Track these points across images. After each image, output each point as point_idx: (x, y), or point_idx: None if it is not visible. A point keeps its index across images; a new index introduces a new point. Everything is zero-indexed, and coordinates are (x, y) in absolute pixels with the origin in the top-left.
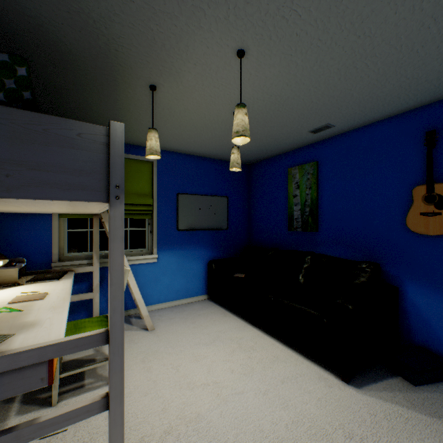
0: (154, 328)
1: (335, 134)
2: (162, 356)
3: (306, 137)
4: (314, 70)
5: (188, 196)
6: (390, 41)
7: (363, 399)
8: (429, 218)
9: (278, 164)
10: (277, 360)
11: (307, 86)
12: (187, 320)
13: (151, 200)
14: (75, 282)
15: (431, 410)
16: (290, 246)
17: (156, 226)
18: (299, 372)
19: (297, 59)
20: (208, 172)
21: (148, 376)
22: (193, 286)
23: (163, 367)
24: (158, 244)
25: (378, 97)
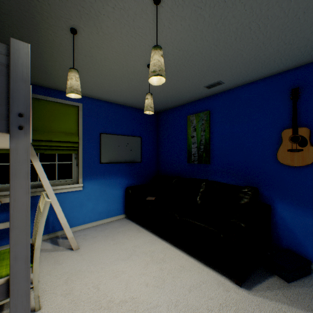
0: (78, 247)
1: (223, 90)
2: (84, 275)
3: (202, 91)
4: (217, 28)
5: (109, 135)
6: (282, 4)
7: (254, 301)
8: (294, 153)
9: (180, 112)
10: (183, 270)
11: (210, 43)
12: (108, 238)
13: (77, 138)
14: (3, 210)
15: (305, 304)
16: (189, 175)
17: (82, 160)
18: (202, 279)
19: (206, 13)
20: (126, 117)
21: (69, 298)
22: (113, 208)
23: (85, 287)
24: (83, 175)
25: (260, 59)
